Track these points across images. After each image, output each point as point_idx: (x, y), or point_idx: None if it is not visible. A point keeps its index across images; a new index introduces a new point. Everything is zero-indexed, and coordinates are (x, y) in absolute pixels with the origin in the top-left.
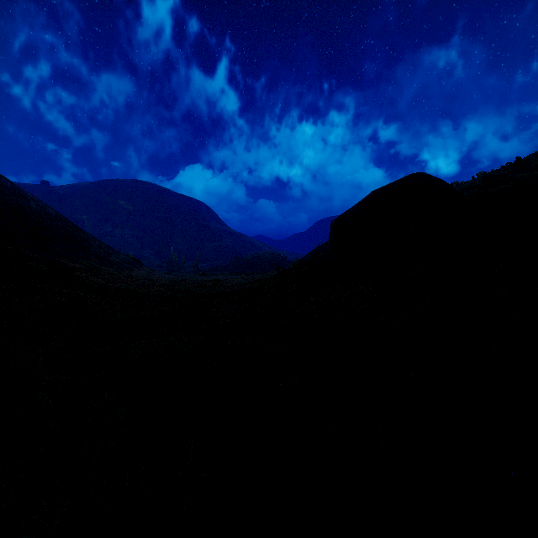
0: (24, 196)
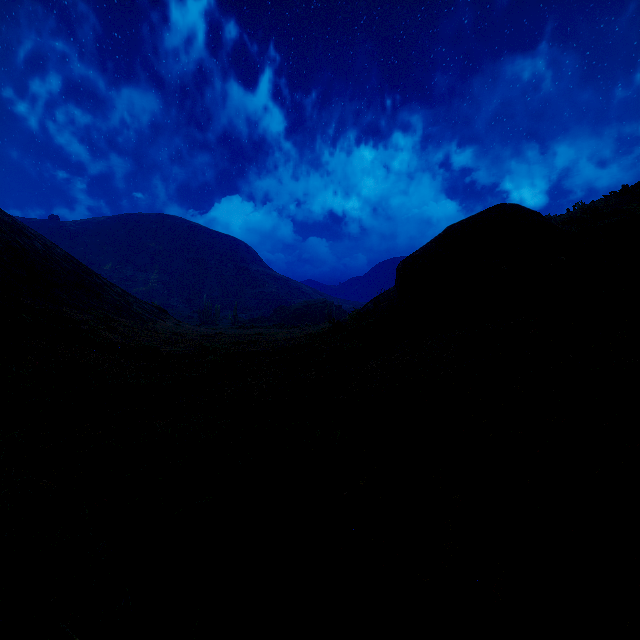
0: (25, 233)
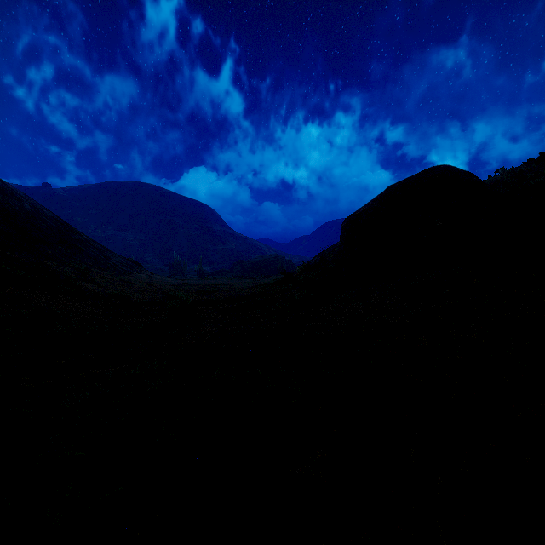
0: (16, 196)
